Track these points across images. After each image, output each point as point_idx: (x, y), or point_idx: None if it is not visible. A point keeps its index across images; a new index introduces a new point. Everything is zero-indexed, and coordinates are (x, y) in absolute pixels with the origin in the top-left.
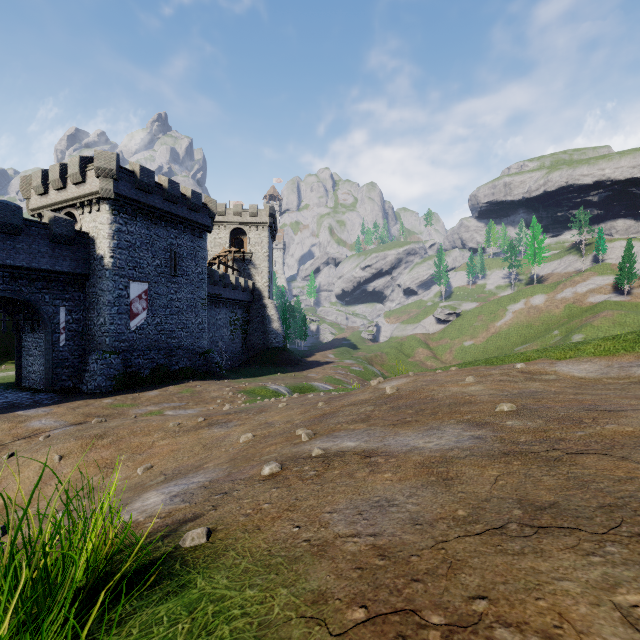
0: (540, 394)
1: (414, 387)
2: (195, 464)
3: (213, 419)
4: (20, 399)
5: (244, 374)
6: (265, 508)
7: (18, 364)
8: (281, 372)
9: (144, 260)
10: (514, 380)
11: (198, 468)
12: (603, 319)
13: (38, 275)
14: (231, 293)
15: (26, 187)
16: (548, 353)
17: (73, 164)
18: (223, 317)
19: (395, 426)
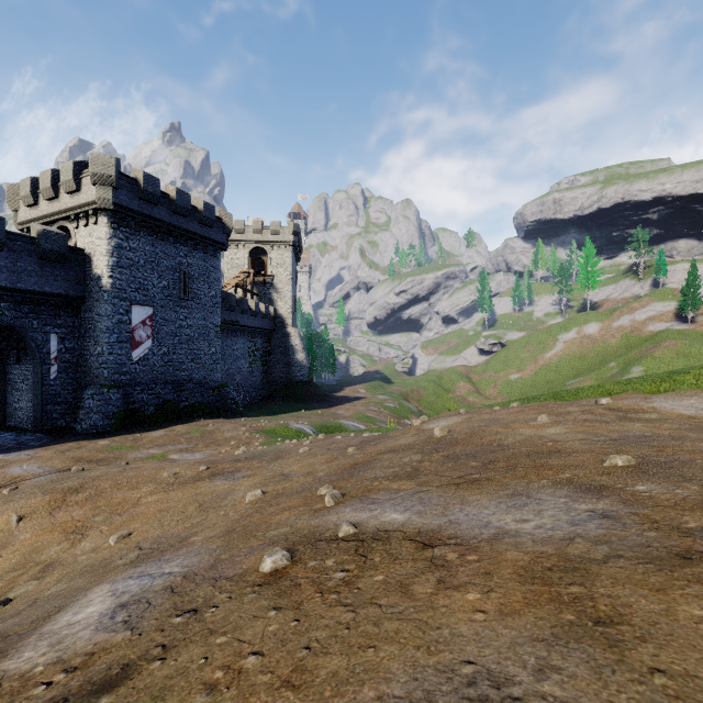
0: (653, 440)
1: (470, 428)
2: (181, 534)
3: (218, 467)
4: (2, 440)
5: (264, 411)
6: (248, 669)
7: (3, 400)
8: (306, 409)
9: (149, 281)
10: (604, 420)
11: (182, 543)
12: (665, 349)
13: (24, 297)
14: (250, 320)
15: (13, 197)
16: (634, 385)
17: (66, 170)
18: (241, 347)
19: (458, 487)
